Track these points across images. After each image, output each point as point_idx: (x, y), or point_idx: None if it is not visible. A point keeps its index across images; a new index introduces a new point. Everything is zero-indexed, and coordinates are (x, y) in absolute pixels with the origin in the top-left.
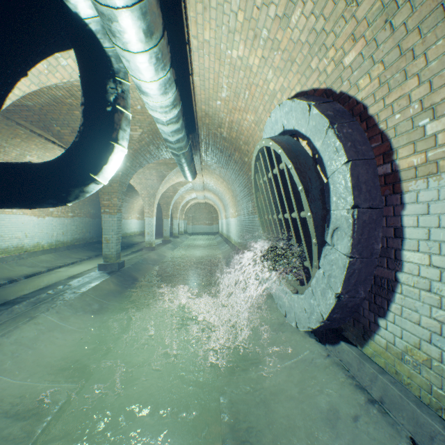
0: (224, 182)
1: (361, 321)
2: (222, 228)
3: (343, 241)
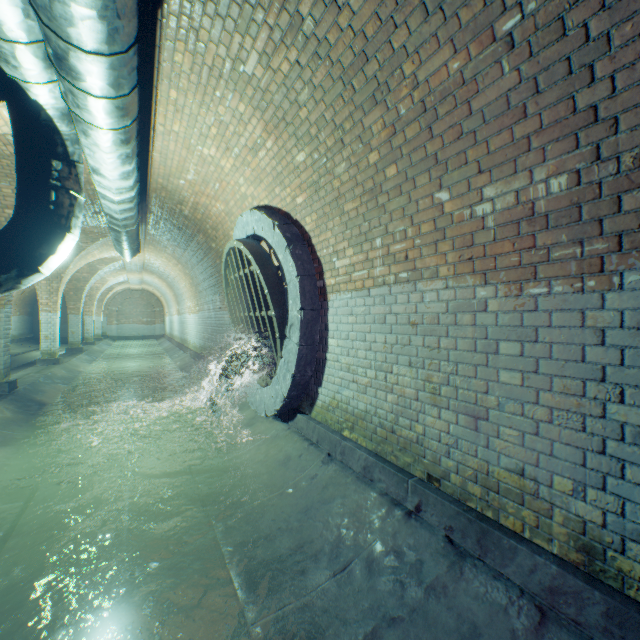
0: (179, 265)
1: (311, 394)
2: (171, 328)
3: (296, 334)
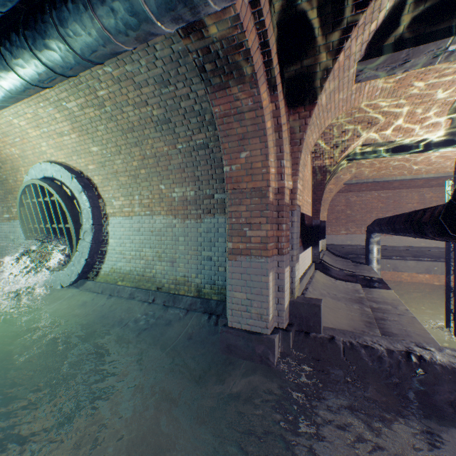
0: None
1: (96, 269)
2: None
3: (89, 237)
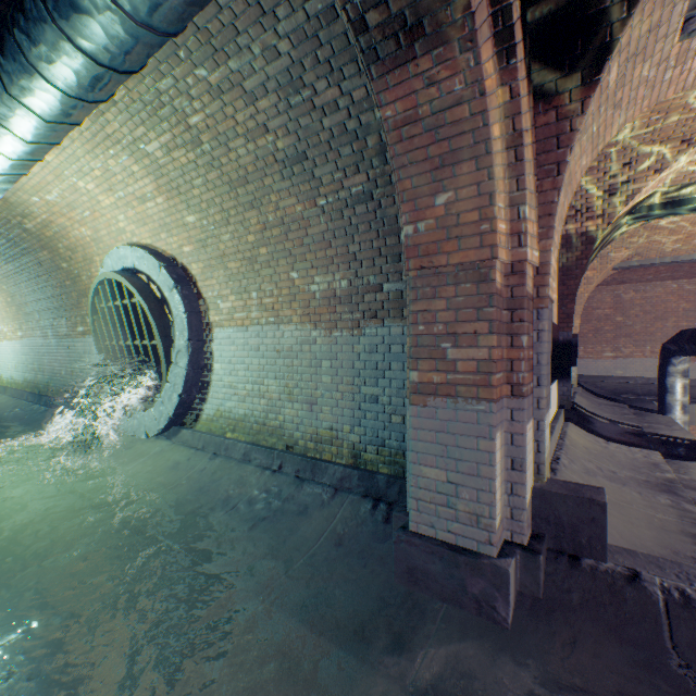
0: None
1: (196, 411)
2: None
3: (184, 360)
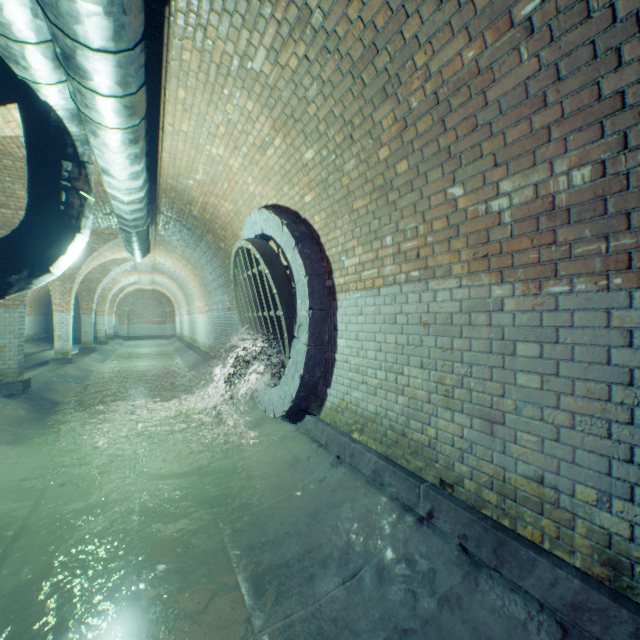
0: (189, 265)
1: (319, 395)
2: (182, 328)
3: (304, 334)
